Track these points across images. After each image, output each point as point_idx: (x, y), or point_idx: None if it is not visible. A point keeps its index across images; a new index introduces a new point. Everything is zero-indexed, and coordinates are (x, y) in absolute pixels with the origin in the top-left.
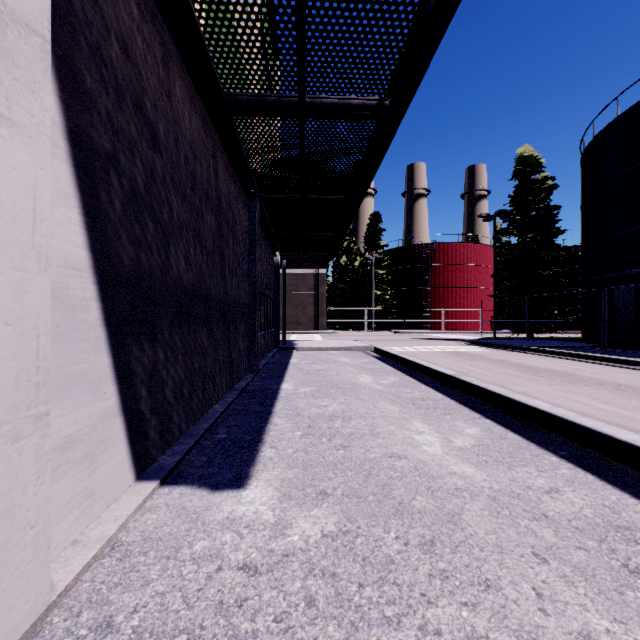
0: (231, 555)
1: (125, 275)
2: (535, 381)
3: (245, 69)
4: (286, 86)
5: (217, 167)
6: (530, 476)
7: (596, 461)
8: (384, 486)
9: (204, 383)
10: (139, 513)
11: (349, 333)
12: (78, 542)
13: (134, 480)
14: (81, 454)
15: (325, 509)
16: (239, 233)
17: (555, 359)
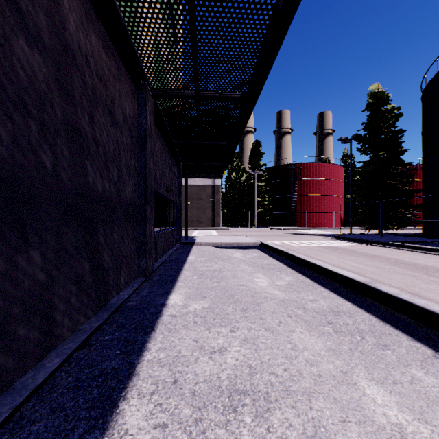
0: None
1: None
2: None
3: None
4: None
5: None
6: None
7: None
8: None
9: None
10: None
11: (238, 229)
12: None
13: None
14: None
15: None
16: (120, 119)
17: (423, 254)
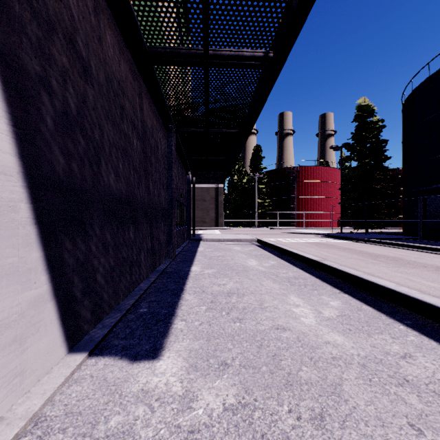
0: (142, 432)
1: (57, 181)
2: (376, 264)
3: (162, 26)
4: (194, 41)
5: (142, 104)
6: (386, 343)
7: (435, 329)
8: (274, 357)
9: (131, 268)
10: (66, 385)
11: (239, 229)
12: (4, 419)
13: (66, 353)
14: (9, 339)
15: (226, 380)
16: (160, 156)
17: (387, 247)
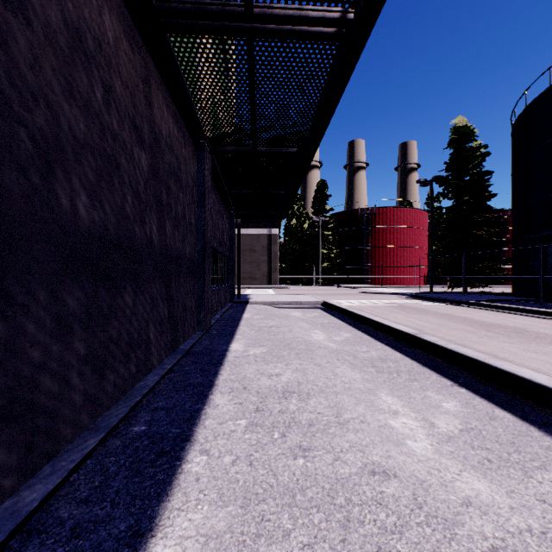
0: None
1: None
2: (494, 338)
3: None
4: None
5: (151, 96)
6: None
7: None
8: None
9: (128, 352)
10: None
11: (299, 287)
12: None
13: None
14: None
15: None
16: (185, 182)
17: (498, 313)
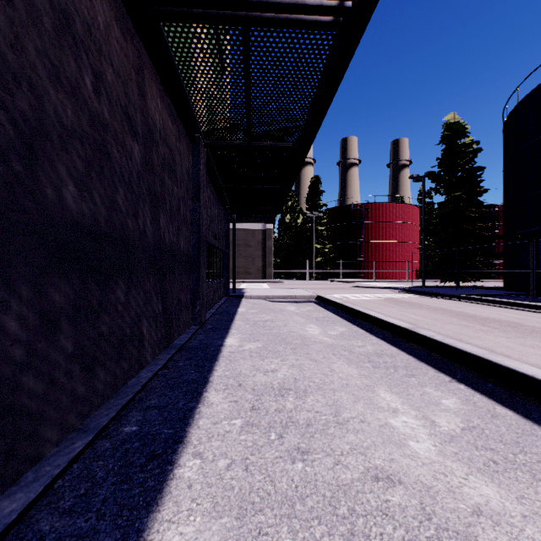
0: None
1: None
2: (489, 333)
3: None
4: None
5: (144, 86)
6: None
7: None
8: None
9: (120, 349)
10: None
11: (293, 282)
12: None
13: None
14: None
15: None
16: (180, 175)
17: (491, 307)
